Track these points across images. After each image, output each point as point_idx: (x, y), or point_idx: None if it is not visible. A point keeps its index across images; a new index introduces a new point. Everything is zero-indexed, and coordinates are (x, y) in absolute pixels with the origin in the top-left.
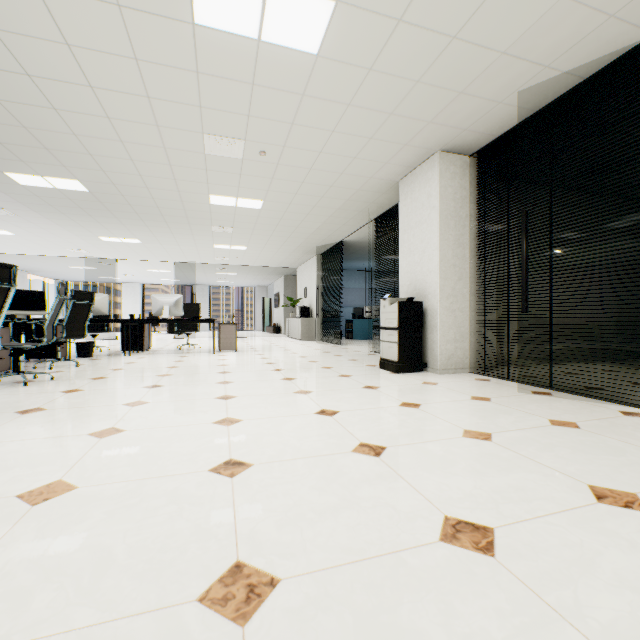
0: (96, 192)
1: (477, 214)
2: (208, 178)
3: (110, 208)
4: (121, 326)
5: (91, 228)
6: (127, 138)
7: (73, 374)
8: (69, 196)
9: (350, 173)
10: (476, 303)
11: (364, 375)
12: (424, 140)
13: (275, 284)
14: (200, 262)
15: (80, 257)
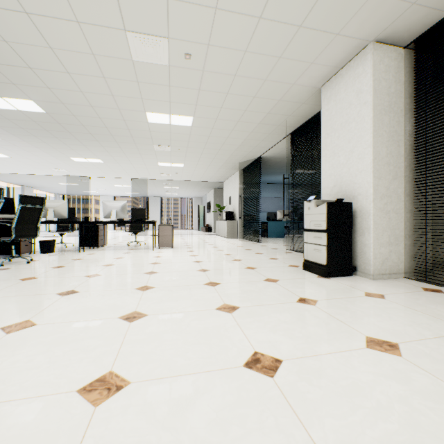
0: (52, 113)
1: (415, 108)
2: (141, 92)
3: (69, 129)
4: (80, 227)
5: (62, 150)
6: (55, 43)
7: (12, 272)
8: (32, 118)
9: (273, 79)
10: (411, 204)
11: (291, 280)
12: (360, 25)
13: (207, 195)
14: (150, 178)
15: (64, 175)
